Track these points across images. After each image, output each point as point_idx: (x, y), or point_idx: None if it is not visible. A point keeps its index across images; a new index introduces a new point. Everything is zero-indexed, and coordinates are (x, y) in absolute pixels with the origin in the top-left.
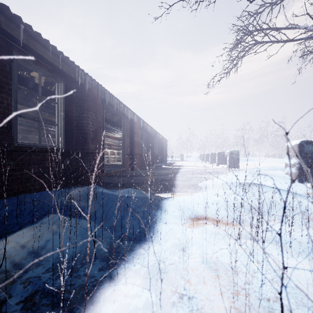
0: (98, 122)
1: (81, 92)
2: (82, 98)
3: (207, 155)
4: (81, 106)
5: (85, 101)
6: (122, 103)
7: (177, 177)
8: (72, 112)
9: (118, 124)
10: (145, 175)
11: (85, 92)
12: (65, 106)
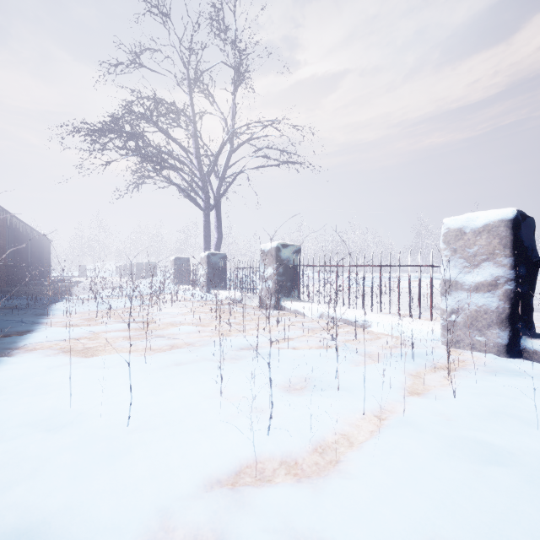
0: None
1: None
2: None
3: (126, 267)
4: None
5: None
6: None
7: (74, 288)
8: None
9: None
10: (26, 290)
11: None
12: None
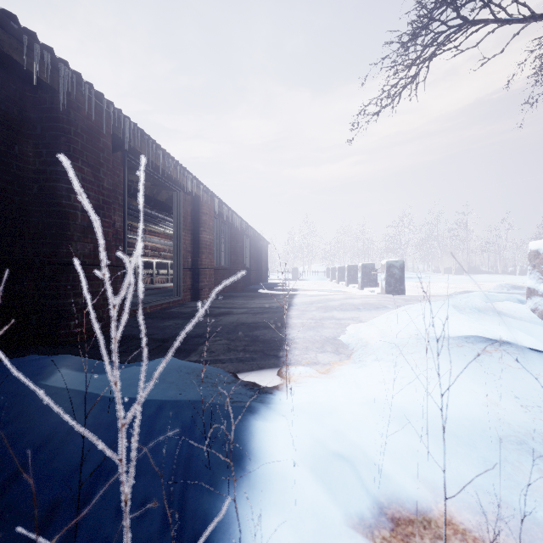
0: (103, 191)
1: (51, 109)
2: (54, 124)
3: (341, 269)
4: (50, 146)
5: (62, 133)
6: (172, 157)
7: (290, 318)
8: (26, 159)
9: (168, 206)
10: (221, 313)
11: (62, 109)
12: (1, 142)
